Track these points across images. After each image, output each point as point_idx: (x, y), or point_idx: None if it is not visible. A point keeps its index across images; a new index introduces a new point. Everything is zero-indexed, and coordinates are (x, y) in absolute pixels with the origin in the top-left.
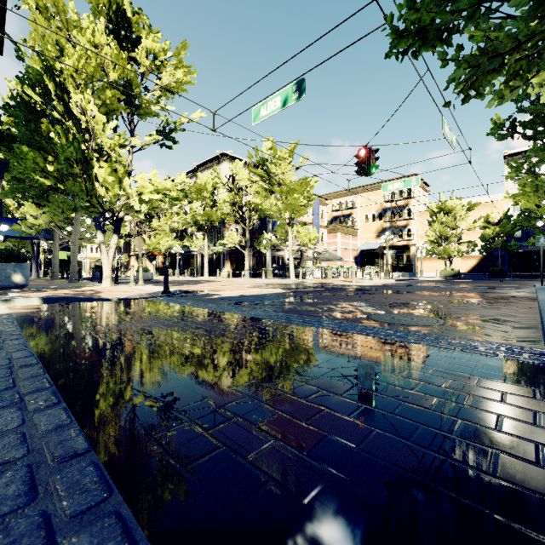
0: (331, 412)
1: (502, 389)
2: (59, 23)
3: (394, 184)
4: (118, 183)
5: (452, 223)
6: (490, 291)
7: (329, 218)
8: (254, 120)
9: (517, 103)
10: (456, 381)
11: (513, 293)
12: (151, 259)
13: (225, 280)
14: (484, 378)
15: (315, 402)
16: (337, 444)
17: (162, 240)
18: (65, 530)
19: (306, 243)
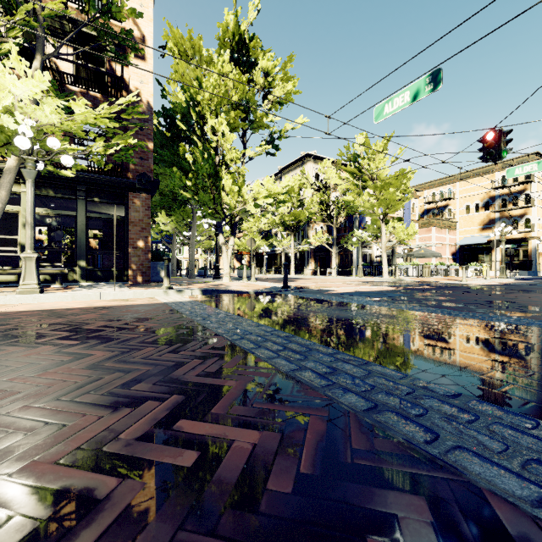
0: None
1: None
2: None
3: (524, 167)
4: (237, 191)
5: None
6: None
7: (419, 211)
8: (376, 119)
9: None
10: None
11: None
12: (238, 258)
13: (313, 278)
14: None
15: None
16: None
17: None
18: (539, 435)
19: (402, 239)
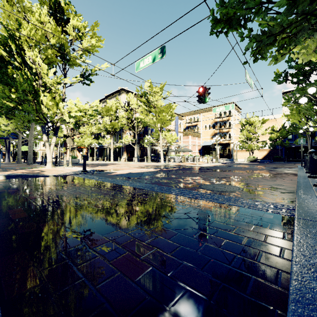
0: (159, 251)
1: (266, 233)
2: (19, 8)
3: (220, 108)
4: (56, 105)
5: (253, 130)
6: (272, 170)
7: (184, 127)
8: (136, 69)
9: (288, 63)
10: (240, 228)
11: (285, 171)
12: (79, 150)
13: (123, 163)
14: (257, 226)
15: (152, 244)
16: (157, 273)
17: (85, 139)
18: None
19: (170, 141)
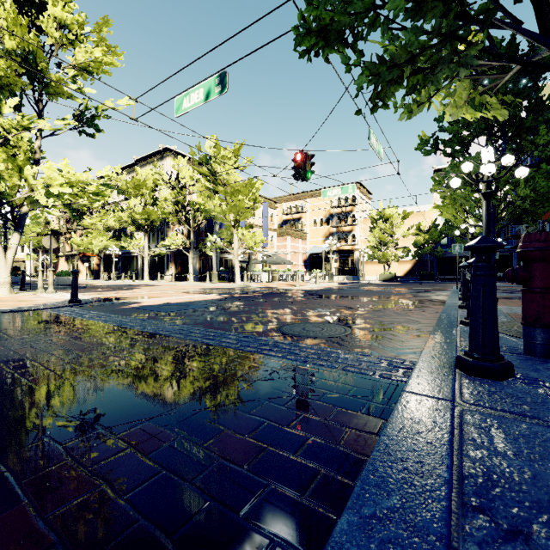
0: (106, 491)
1: (350, 424)
2: None
3: (333, 190)
4: (18, 172)
5: (390, 230)
6: (414, 295)
7: (279, 221)
8: (176, 112)
9: (439, 122)
10: (308, 415)
11: (432, 296)
12: (84, 260)
13: (166, 284)
14: (341, 408)
15: (100, 472)
16: None
17: (95, 240)
18: None
19: (251, 246)
